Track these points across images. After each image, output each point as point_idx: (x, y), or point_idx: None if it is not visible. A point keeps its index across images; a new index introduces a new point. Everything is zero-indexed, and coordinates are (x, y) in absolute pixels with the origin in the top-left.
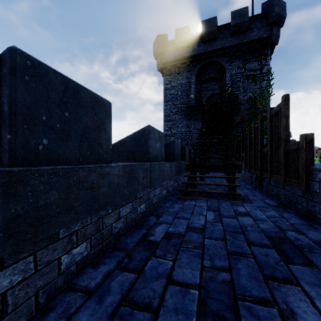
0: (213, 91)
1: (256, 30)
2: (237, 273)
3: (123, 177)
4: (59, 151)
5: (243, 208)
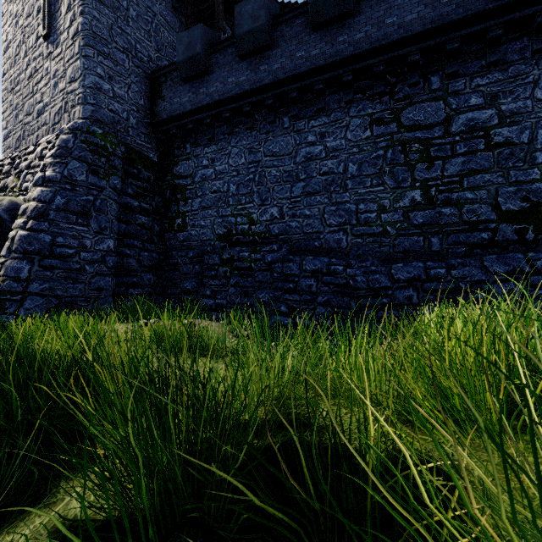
0: None
1: None
2: None
3: None
4: None
5: None
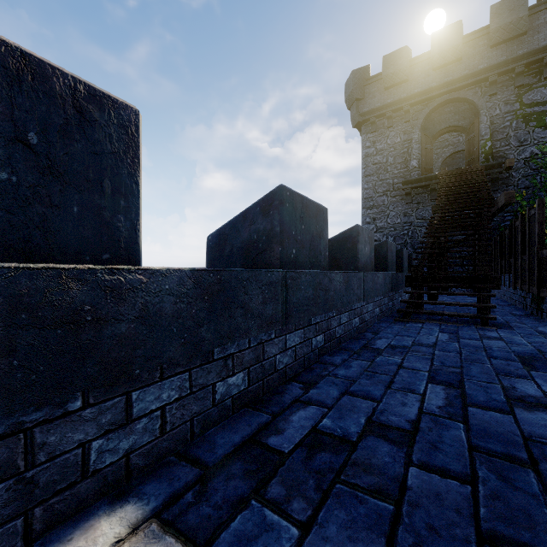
0: (456, 146)
1: (546, 28)
2: (468, 370)
3: (342, 284)
4: (299, 258)
5: (495, 334)
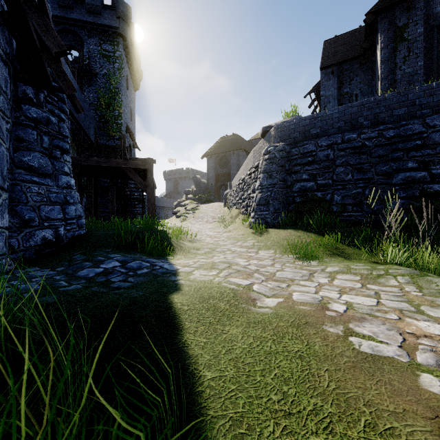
0: None
1: (109, 18)
2: None
3: None
4: None
5: None
